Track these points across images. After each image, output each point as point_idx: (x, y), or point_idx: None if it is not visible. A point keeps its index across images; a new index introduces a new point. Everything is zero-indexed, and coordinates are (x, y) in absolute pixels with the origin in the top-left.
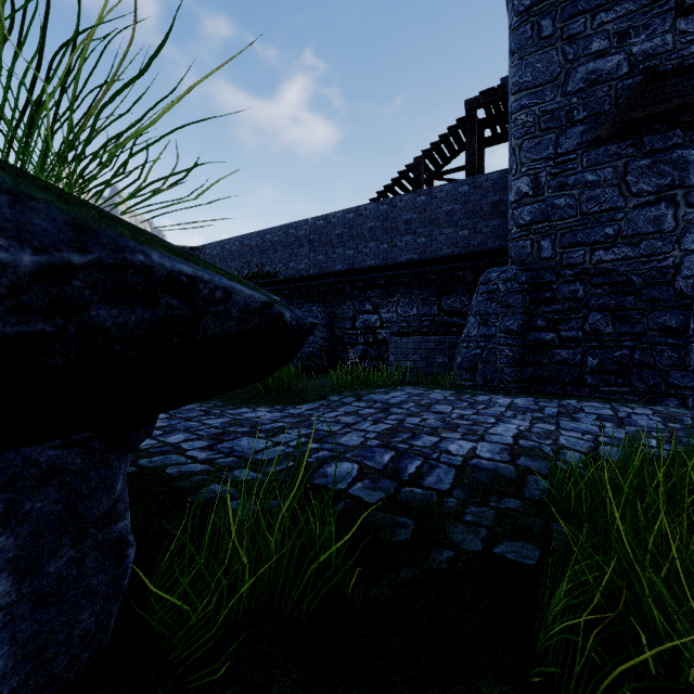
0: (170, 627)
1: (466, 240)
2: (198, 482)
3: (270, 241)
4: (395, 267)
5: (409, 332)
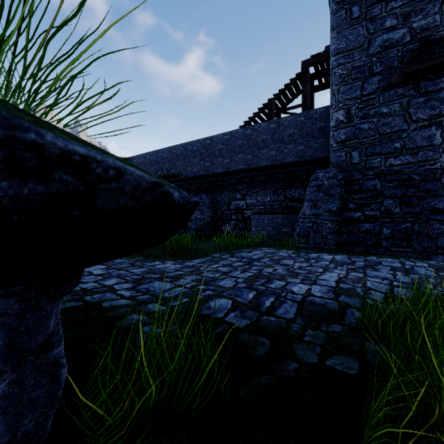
0: (95, 422)
1: (302, 152)
2: (123, 312)
3: (175, 153)
4: (255, 170)
5: (265, 212)
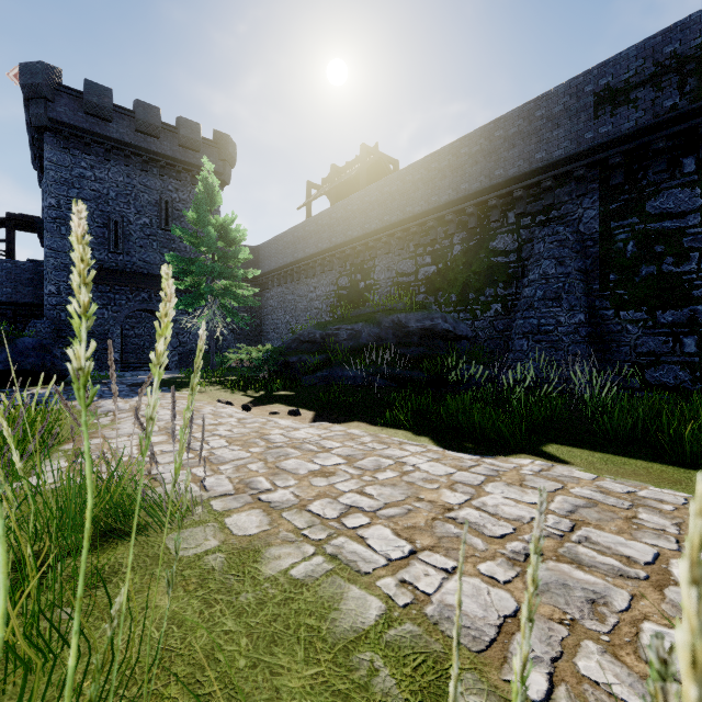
0: None
1: (10, 294)
2: None
3: None
4: None
5: None
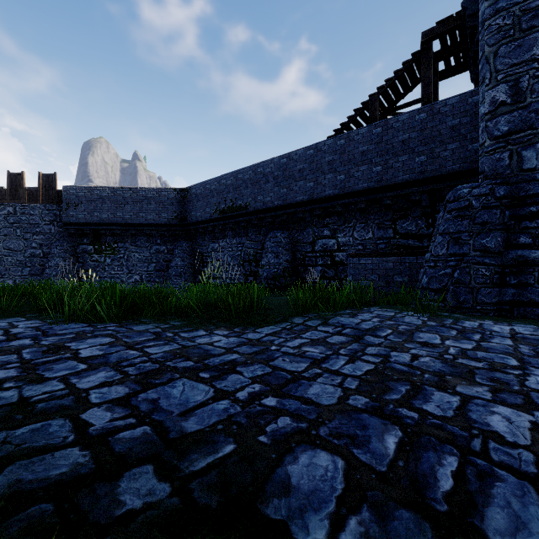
0: None
1: (423, 165)
2: (15, 536)
3: (242, 179)
4: (351, 195)
5: (367, 253)
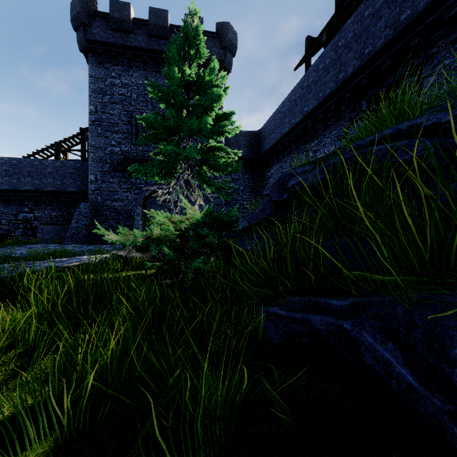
0: None
1: (79, 186)
2: None
3: None
4: (43, 192)
5: (49, 223)
